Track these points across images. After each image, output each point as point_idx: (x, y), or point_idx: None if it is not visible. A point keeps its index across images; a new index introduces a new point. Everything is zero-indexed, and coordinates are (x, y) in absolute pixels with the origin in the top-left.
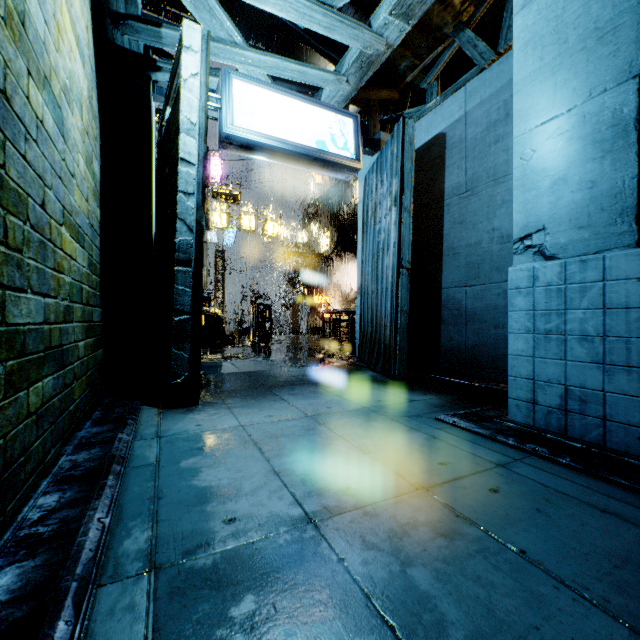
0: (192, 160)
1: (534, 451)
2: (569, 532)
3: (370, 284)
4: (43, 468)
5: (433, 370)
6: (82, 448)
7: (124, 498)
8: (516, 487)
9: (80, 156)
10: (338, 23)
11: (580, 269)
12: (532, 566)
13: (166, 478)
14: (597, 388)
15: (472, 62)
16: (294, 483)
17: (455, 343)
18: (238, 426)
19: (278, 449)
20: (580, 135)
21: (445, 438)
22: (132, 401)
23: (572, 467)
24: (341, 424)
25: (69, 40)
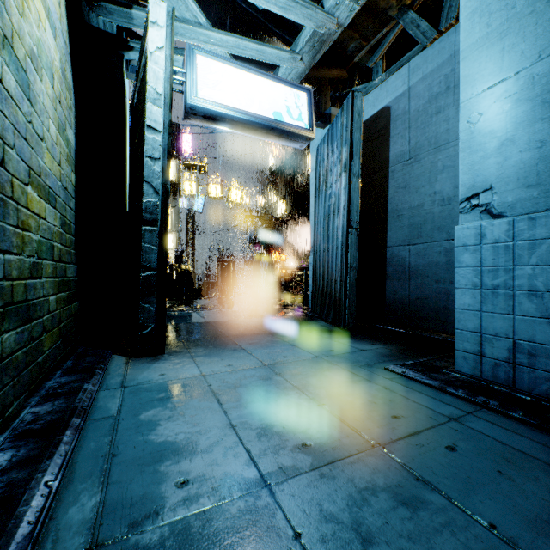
0: (158, 127)
1: (485, 404)
2: (538, 500)
3: (322, 243)
4: (2, 422)
5: (379, 320)
6: (47, 399)
7: (78, 455)
8: (473, 444)
9: (51, 122)
10: (293, 3)
11: (529, 226)
12: (506, 546)
13: (124, 432)
14: (547, 342)
15: (410, 49)
16: (250, 439)
17: (399, 296)
18: (199, 376)
19: (236, 400)
20: (529, 96)
21: (396, 389)
22: (103, 350)
23: (526, 422)
24: (296, 374)
25: (37, 9)
